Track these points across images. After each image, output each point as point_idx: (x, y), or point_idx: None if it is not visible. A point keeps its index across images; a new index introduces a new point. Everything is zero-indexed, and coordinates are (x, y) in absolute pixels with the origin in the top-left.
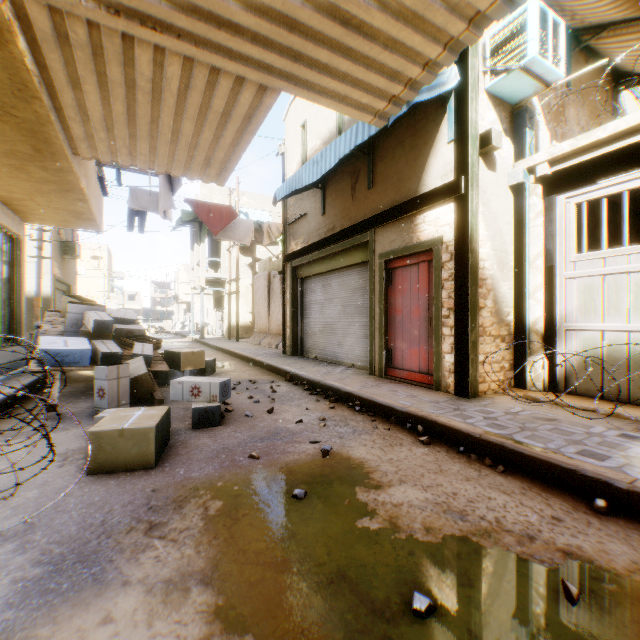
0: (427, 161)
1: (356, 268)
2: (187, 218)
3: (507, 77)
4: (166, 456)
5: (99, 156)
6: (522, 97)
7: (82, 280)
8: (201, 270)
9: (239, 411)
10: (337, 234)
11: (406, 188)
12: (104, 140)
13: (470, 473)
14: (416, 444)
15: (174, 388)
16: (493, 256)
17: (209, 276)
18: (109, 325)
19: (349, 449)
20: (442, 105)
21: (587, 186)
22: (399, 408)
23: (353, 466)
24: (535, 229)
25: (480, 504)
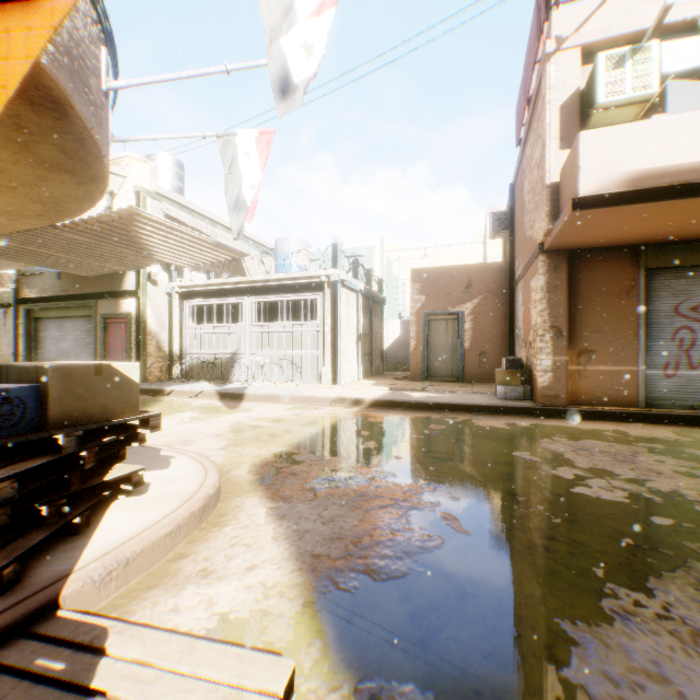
0: (126, 275)
1: (87, 318)
2: None
3: None
4: None
5: None
6: None
7: None
8: None
9: None
10: (72, 296)
11: (116, 284)
12: None
13: None
14: None
15: None
16: (157, 323)
17: None
18: None
19: None
20: None
21: (191, 300)
22: None
23: None
24: (176, 312)
25: None
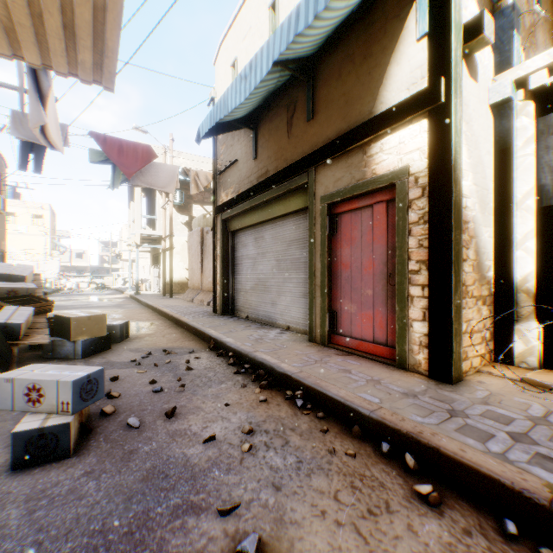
0: (386, 71)
1: (292, 217)
2: (97, 158)
3: None
4: None
5: None
6: None
7: (23, 238)
8: (136, 227)
9: (123, 413)
10: (270, 178)
11: (356, 111)
12: None
13: None
14: (414, 503)
15: (0, 389)
16: (474, 192)
17: (145, 233)
18: None
19: (293, 533)
20: None
21: None
22: (365, 411)
23: None
24: (525, 159)
25: None
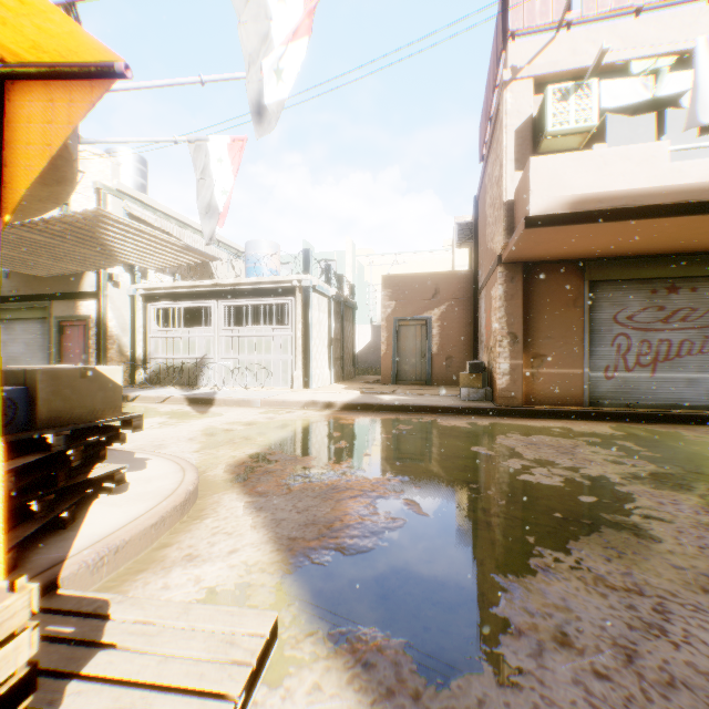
0: (85, 276)
1: (40, 320)
2: None
3: None
4: None
5: None
6: None
7: None
8: None
9: None
10: (23, 296)
11: (74, 285)
12: None
13: None
14: None
15: None
16: (119, 326)
17: None
18: None
19: None
20: None
21: (157, 303)
22: None
23: None
24: (140, 315)
25: None
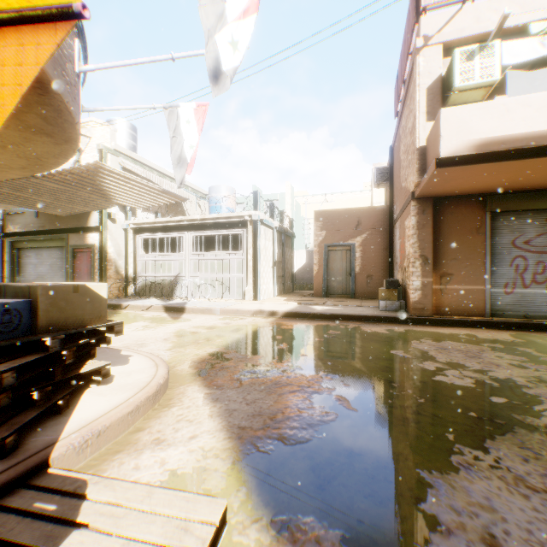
0: (91, 215)
1: (60, 248)
2: None
3: None
4: None
5: None
6: None
7: None
8: None
9: None
10: (48, 231)
11: (83, 221)
12: None
13: None
14: None
15: None
16: (115, 252)
17: None
18: None
19: None
20: None
21: (143, 234)
22: None
23: None
24: (131, 244)
25: None
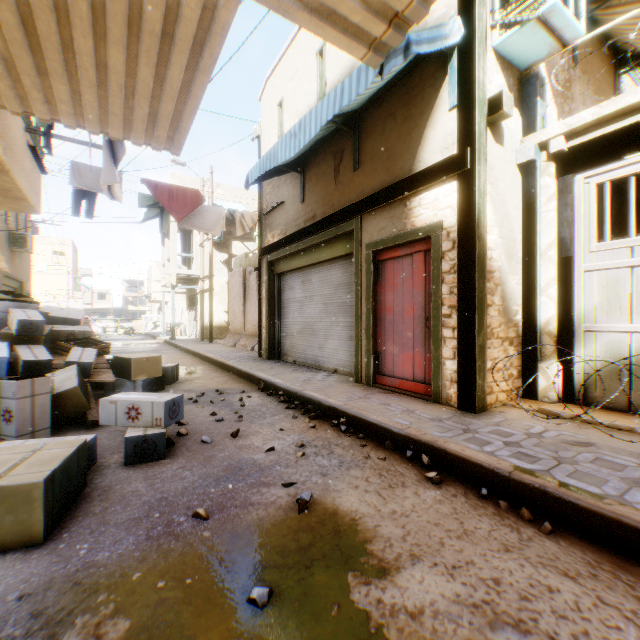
0: (424, 134)
1: (339, 261)
2: (146, 203)
3: (520, 31)
4: (71, 518)
5: (5, 104)
6: (533, 60)
7: (43, 277)
8: (172, 266)
9: (195, 434)
10: (318, 223)
11: (398, 167)
12: (3, 76)
13: (506, 535)
14: (423, 483)
15: (105, 409)
16: (501, 245)
17: (181, 273)
18: (39, 326)
19: (335, 495)
20: (442, 66)
21: (611, 163)
22: (396, 430)
23: (342, 527)
24: (547, 214)
25: (540, 603)
